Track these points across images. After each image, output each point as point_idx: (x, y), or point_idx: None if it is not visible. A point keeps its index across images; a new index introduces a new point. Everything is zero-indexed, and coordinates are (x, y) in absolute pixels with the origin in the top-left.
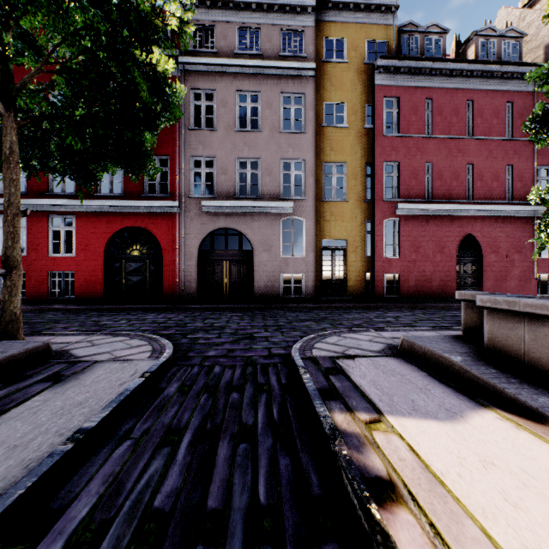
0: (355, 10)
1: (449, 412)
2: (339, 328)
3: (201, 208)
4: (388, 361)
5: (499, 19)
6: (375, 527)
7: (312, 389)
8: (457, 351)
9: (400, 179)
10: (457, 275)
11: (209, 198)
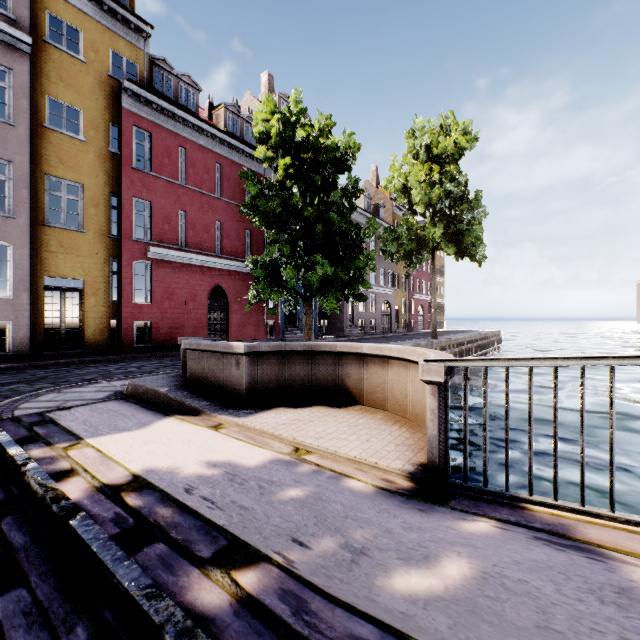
0: (96, 5)
1: (142, 424)
2: (63, 385)
3: None
4: (108, 404)
5: (246, 100)
6: (49, 489)
7: (8, 441)
8: (169, 384)
9: (152, 221)
10: (209, 322)
11: None
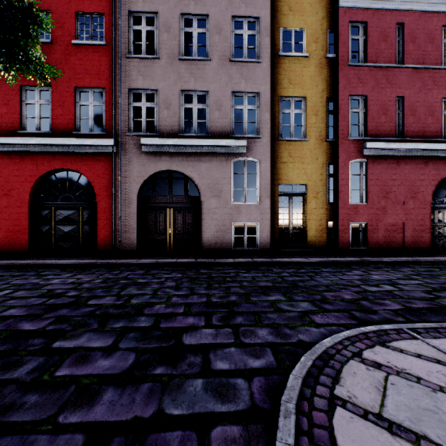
0: None
1: None
2: (329, 312)
3: (140, 147)
4: None
5: None
6: None
7: None
8: None
9: (367, 115)
10: (431, 224)
11: (150, 136)
